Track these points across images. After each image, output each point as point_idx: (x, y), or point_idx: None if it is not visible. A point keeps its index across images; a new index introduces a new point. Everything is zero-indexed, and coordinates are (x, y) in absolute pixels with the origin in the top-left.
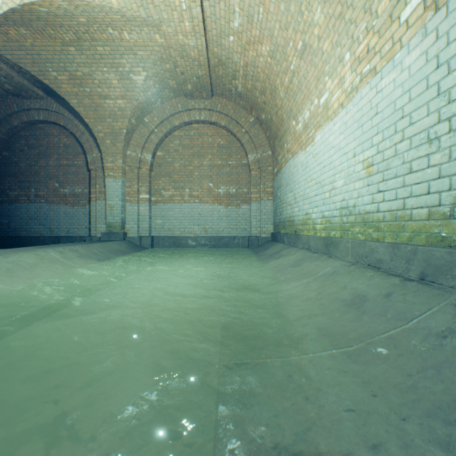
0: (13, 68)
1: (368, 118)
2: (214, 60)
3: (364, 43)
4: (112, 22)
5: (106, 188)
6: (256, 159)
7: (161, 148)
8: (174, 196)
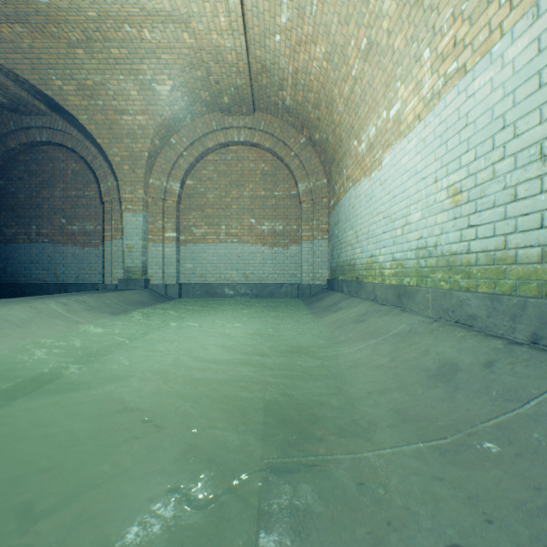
0: (8, 76)
1: (455, 132)
2: (257, 66)
3: (449, 35)
4: (129, 17)
5: (124, 224)
6: (308, 189)
7: (191, 176)
8: (208, 234)
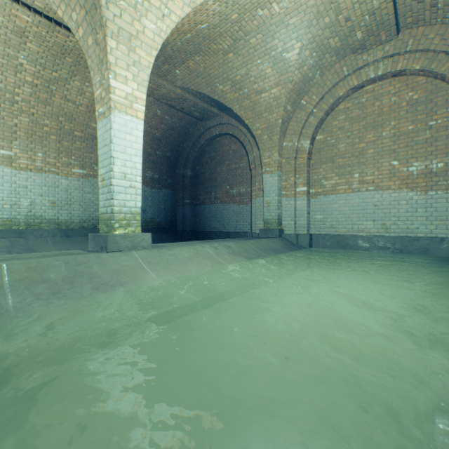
0: (196, 97)
1: None
2: None
3: None
4: None
5: (263, 184)
6: None
7: (321, 130)
8: (338, 185)
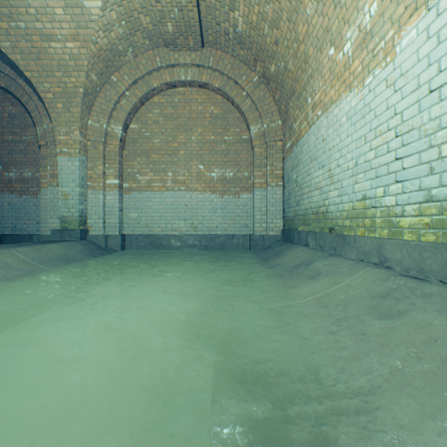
0: None
1: None
2: None
3: None
4: None
5: (58, 169)
6: (261, 131)
7: (136, 119)
8: (153, 181)
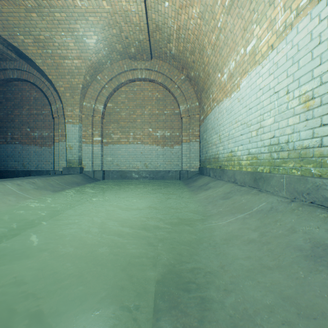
0: None
1: (307, 51)
2: (152, 26)
3: None
4: None
5: (66, 132)
6: (186, 109)
7: (111, 100)
8: (121, 138)
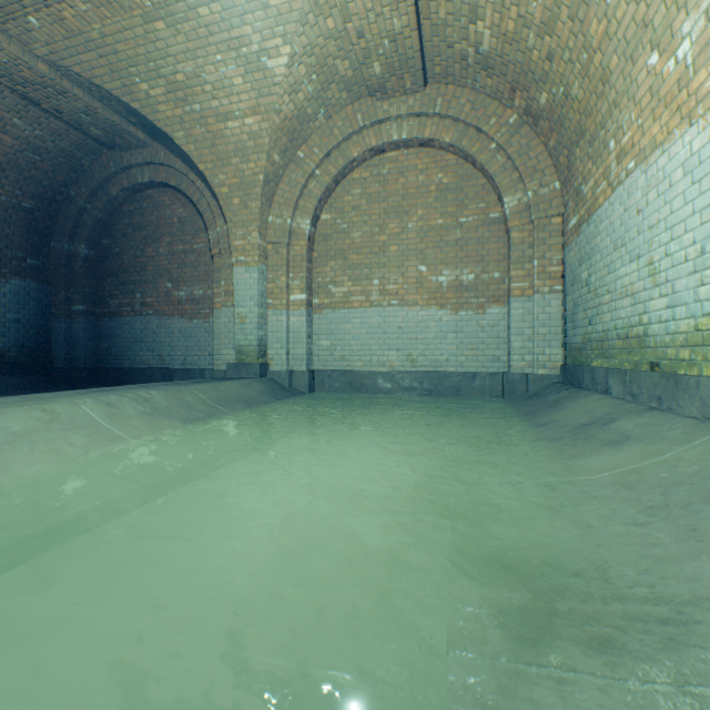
0: (92, 94)
1: None
2: None
3: None
4: None
5: (234, 285)
6: (523, 204)
7: (328, 206)
8: (352, 294)
